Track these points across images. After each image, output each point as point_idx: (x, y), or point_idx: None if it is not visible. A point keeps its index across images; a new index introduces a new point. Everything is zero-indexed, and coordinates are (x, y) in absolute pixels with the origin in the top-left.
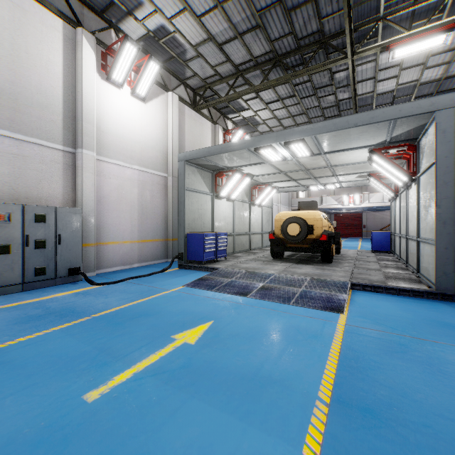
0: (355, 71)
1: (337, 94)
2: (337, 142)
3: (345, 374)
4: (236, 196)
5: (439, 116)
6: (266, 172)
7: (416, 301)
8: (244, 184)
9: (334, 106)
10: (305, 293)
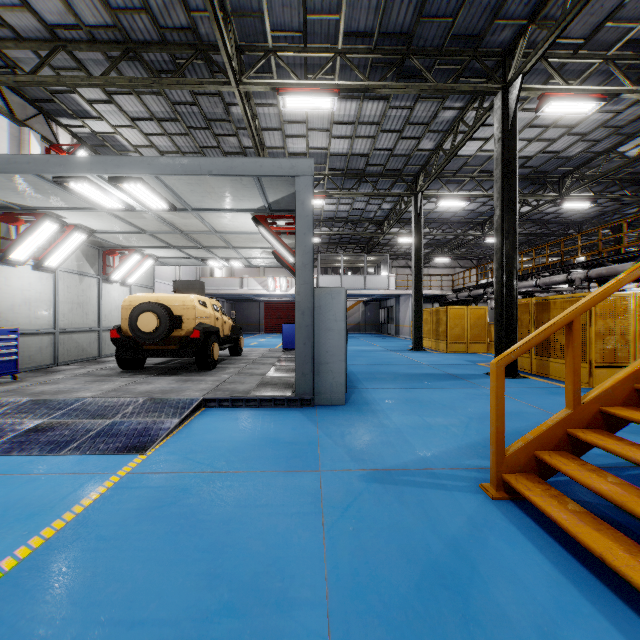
0: (256, 112)
1: (240, 137)
2: (201, 195)
3: (2, 591)
4: (58, 263)
5: (299, 183)
6: (117, 228)
7: (272, 413)
8: (75, 243)
9: (241, 154)
10: (111, 427)
